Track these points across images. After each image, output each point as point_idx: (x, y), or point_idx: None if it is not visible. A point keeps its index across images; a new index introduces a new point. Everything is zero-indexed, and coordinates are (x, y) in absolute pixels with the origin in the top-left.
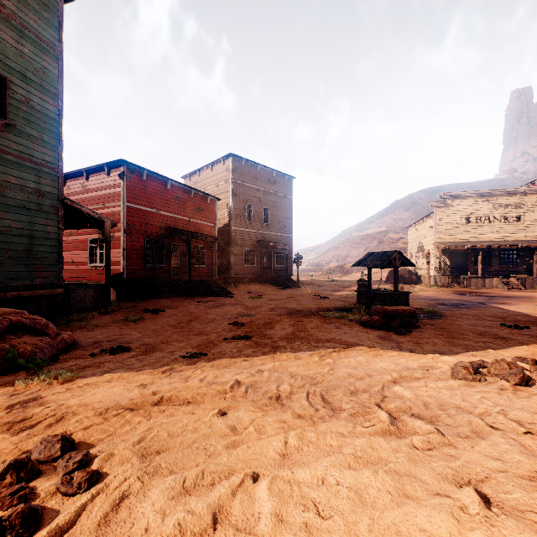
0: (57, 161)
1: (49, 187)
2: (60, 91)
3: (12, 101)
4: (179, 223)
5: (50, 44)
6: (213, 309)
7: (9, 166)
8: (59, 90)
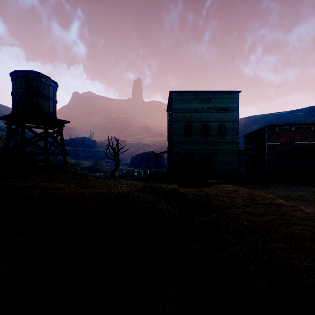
0: (237, 140)
1: (235, 147)
2: (238, 119)
3: (226, 129)
4: (301, 146)
5: (235, 108)
6: (292, 191)
7: (225, 145)
8: (237, 119)
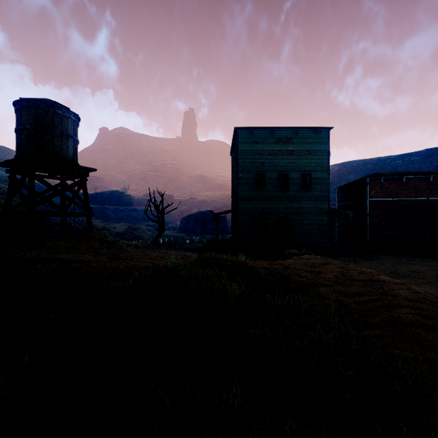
0: (327, 194)
1: (324, 205)
2: (328, 167)
3: (312, 180)
4: (414, 203)
5: (325, 151)
6: (403, 265)
7: (312, 202)
8: (328, 166)
